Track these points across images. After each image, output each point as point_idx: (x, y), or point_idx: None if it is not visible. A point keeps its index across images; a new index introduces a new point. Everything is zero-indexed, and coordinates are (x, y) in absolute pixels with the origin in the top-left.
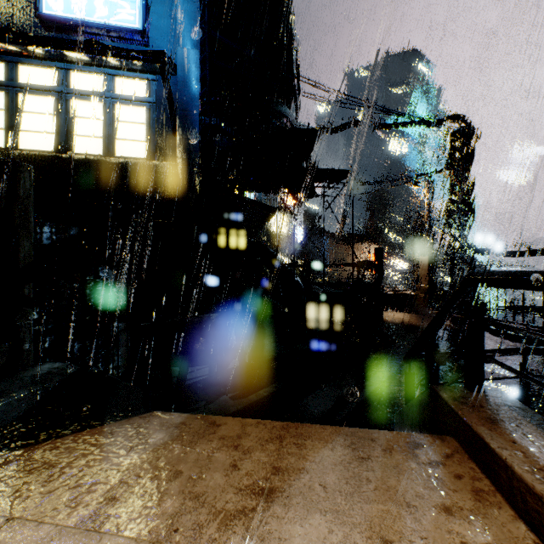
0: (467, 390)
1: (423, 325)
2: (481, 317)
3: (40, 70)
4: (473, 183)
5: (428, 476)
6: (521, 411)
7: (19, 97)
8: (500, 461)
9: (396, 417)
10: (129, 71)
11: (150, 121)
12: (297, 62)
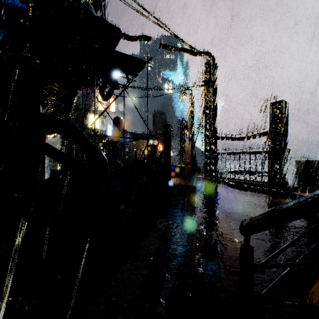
0: None
1: (191, 184)
2: None
3: None
4: (216, 96)
5: None
6: None
7: None
8: None
9: None
10: None
11: None
12: None
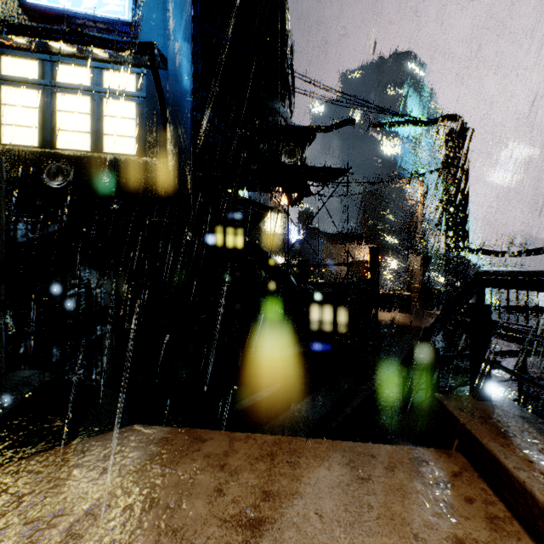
0: (473, 399)
1: (418, 325)
2: (487, 320)
3: (24, 61)
4: (467, 183)
5: (436, 500)
6: (533, 423)
7: (1, 89)
8: (517, 484)
9: (394, 424)
10: (118, 65)
11: (140, 117)
12: (292, 59)
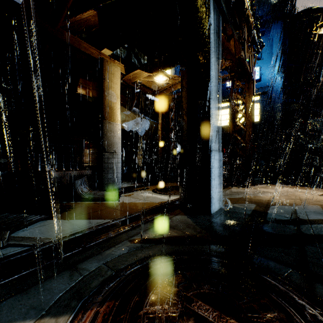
0: None
1: None
2: None
3: None
4: None
5: None
6: None
7: None
8: None
9: None
10: None
11: (261, 107)
12: None
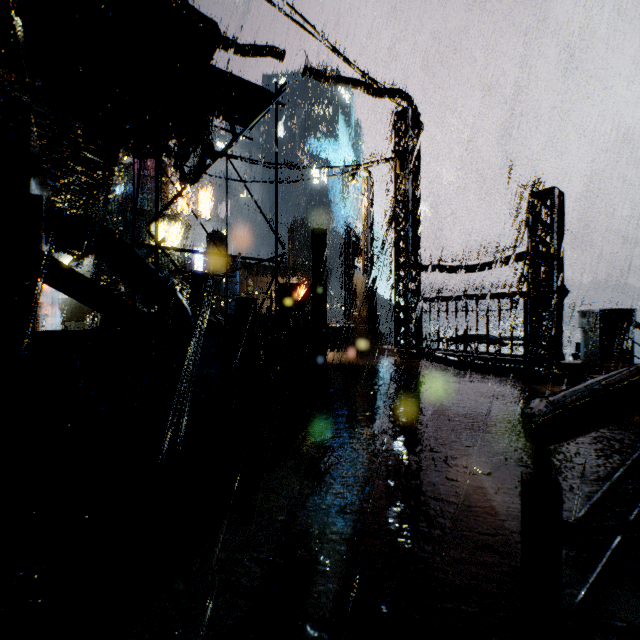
0: None
1: (369, 363)
2: None
3: None
4: (419, 181)
5: None
6: None
7: None
8: None
9: None
10: None
11: None
12: None
